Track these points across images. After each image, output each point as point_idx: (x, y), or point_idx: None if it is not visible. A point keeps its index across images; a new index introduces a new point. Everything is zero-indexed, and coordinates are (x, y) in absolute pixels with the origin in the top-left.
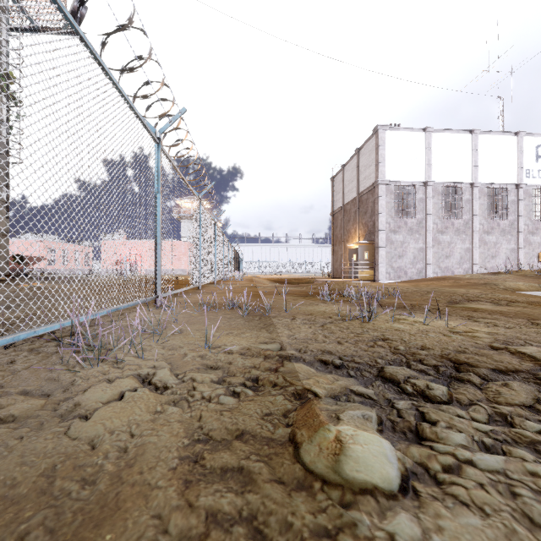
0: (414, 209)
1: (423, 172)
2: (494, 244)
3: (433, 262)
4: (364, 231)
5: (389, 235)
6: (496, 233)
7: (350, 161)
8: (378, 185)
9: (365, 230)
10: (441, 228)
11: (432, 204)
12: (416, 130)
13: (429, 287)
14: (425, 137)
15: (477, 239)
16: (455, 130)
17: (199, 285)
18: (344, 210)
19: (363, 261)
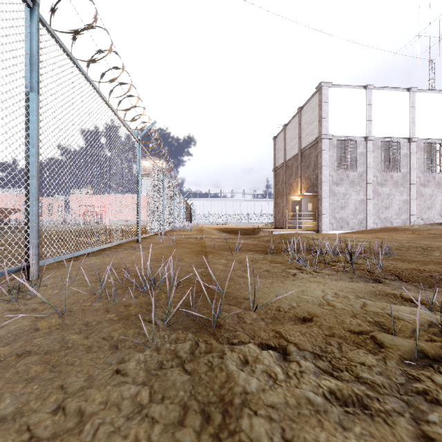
0: (355, 162)
1: (363, 128)
2: (430, 196)
3: (373, 213)
4: (307, 184)
5: (332, 187)
6: (432, 186)
7: (292, 120)
8: (321, 139)
9: (308, 183)
10: (381, 181)
11: (372, 158)
12: (357, 87)
13: (404, 241)
14: (366, 94)
15: (414, 191)
16: (393, 88)
17: (137, 237)
18: (286, 165)
19: (306, 212)
